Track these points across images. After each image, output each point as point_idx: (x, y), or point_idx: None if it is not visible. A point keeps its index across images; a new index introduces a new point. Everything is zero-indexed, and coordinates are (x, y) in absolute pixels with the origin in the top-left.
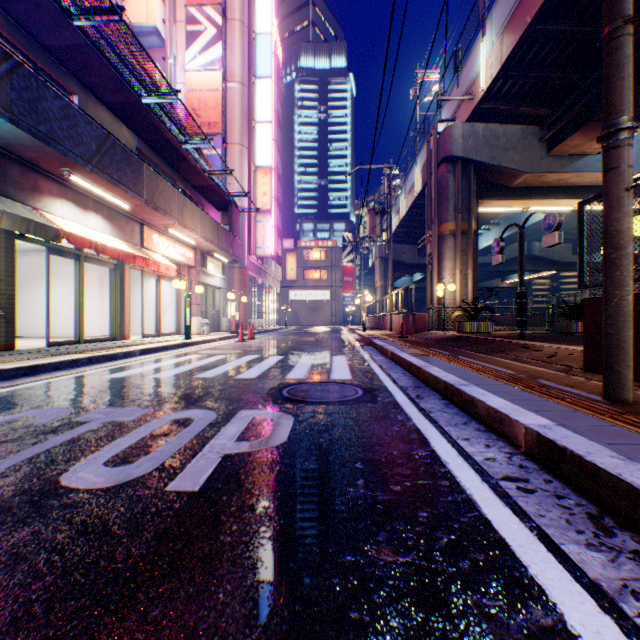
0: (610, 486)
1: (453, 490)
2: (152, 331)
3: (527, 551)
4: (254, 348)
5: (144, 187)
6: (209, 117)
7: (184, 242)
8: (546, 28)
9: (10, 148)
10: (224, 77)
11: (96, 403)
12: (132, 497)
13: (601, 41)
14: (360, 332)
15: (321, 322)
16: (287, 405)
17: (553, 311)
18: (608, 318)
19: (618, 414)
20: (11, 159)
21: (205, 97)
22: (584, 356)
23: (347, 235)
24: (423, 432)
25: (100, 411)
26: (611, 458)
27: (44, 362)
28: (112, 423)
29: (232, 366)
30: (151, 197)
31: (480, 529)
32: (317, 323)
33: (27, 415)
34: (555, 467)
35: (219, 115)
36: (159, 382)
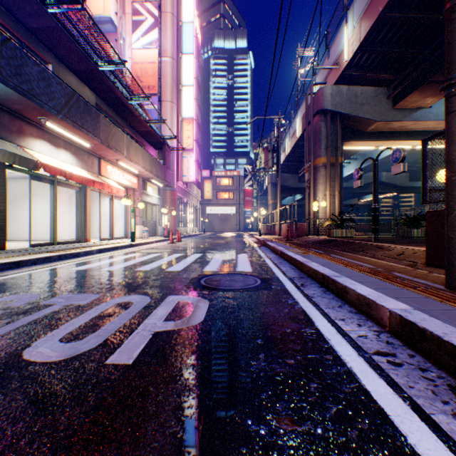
0: None
1: (336, 363)
2: (107, 236)
3: (404, 421)
4: (180, 248)
5: (100, 131)
6: (149, 82)
7: (130, 171)
8: (393, 15)
9: (1, 101)
10: (159, 53)
11: (60, 290)
12: (78, 369)
13: (444, 14)
14: (257, 236)
15: (229, 229)
16: (204, 292)
17: (397, 221)
18: (449, 226)
19: None
20: (2, 110)
21: (146, 68)
22: (426, 254)
23: (248, 167)
24: (308, 313)
25: (62, 296)
26: None
27: (25, 259)
28: (70, 306)
29: (164, 261)
30: (106, 138)
31: (362, 399)
32: (226, 230)
33: (6, 299)
34: (416, 344)
35: (156, 81)
36: (109, 274)
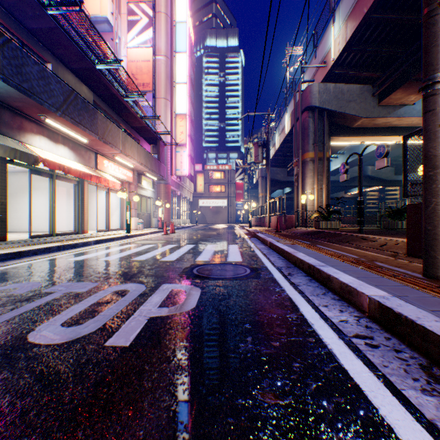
0: (437, 344)
1: (318, 345)
2: (104, 227)
3: (377, 395)
4: (174, 239)
5: (97, 127)
6: (143, 79)
7: (126, 166)
8: (377, 16)
9: (3, 99)
10: (154, 52)
11: (60, 279)
12: (79, 351)
13: (422, 19)
14: (248, 228)
15: (221, 221)
16: (196, 280)
17: (382, 214)
18: (427, 218)
19: (436, 288)
20: (4, 107)
21: (140, 66)
22: (407, 245)
23: (239, 161)
24: (294, 300)
25: (62, 285)
26: (436, 322)
27: (26, 249)
28: (70, 294)
29: (158, 252)
30: (102, 134)
31: (340, 377)
32: (218, 222)
33: (10, 288)
34: (393, 328)
35: (150, 78)
36: (106, 263)
